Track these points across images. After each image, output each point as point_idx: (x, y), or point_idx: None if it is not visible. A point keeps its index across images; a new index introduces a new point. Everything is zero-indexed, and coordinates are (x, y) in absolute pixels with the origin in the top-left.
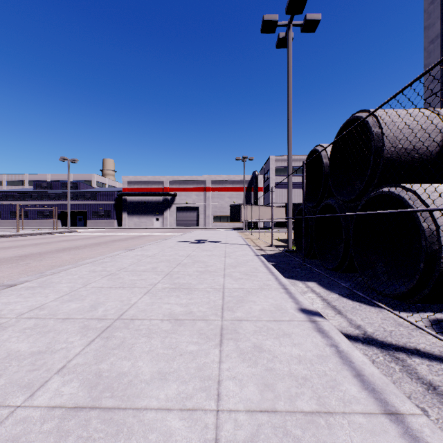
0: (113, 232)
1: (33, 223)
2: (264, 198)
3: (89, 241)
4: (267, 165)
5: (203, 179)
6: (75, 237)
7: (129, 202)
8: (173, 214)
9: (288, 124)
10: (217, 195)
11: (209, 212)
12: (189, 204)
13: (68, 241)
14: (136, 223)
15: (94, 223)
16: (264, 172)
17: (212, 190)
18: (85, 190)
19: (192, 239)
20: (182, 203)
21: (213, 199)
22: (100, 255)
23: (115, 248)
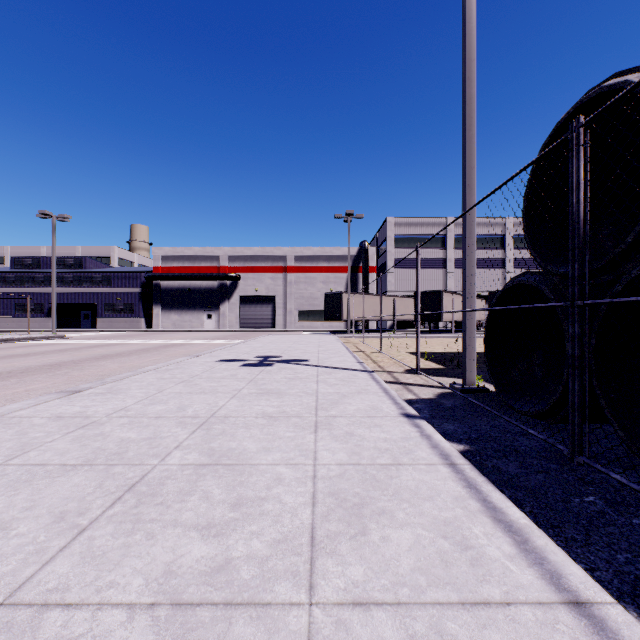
0: (126, 339)
1: (8, 322)
2: (378, 284)
3: (54, 357)
4: (382, 232)
5: (283, 253)
6: (45, 347)
7: (165, 289)
8: (234, 308)
9: (467, 90)
10: (305, 279)
11: (291, 305)
12: (260, 293)
13: (11, 357)
14: (175, 322)
15: (108, 323)
16: (376, 244)
17: (296, 270)
18: (93, 270)
19: (250, 355)
20: (249, 291)
21: (298, 284)
22: (6, 402)
23: (75, 379)
